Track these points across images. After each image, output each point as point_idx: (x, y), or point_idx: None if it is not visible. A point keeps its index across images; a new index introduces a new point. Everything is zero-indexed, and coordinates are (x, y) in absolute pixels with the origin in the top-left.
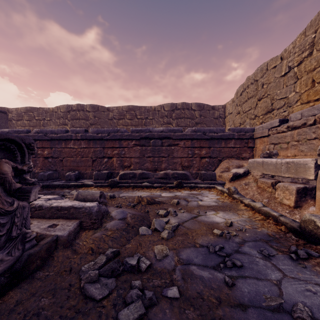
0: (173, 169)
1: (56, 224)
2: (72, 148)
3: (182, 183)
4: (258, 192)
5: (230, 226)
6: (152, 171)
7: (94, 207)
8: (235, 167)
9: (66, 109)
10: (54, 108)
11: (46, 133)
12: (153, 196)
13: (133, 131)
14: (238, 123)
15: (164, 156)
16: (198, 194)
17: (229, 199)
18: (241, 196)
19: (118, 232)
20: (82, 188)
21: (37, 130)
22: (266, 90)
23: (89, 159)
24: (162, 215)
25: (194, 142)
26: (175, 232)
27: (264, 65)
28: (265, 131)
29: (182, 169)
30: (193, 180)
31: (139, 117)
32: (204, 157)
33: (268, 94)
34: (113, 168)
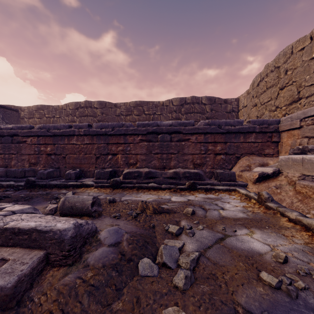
0: (184, 167)
1: (5, 259)
2: (75, 144)
3: (196, 184)
4: (299, 199)
5: (284, 262)
6: (160, 169)
7: (67, 231)
8: (258, 165)
9: (75, 106)
10: (63, 106)
11: (49, 128)
12: (161, 201)
13: (139, 125)
14: (254, 117)
15: (173, 152)
16: (216, 199)
17: (260, 208)
18: (279, 205)
19: (105, 273)
20: (81, 188)
21: (40, 125)
22: (291, 77)
23: (92, 156)
24: (173, 233)
25: (207, 137)
26: (195, 272)
27: (288, 49)
28: (296, 122)
29: (194, 167)
30: (208, 180)
31: (147, 113)
32: (219, 154)
33: (294, 81)
34: (117, 166)
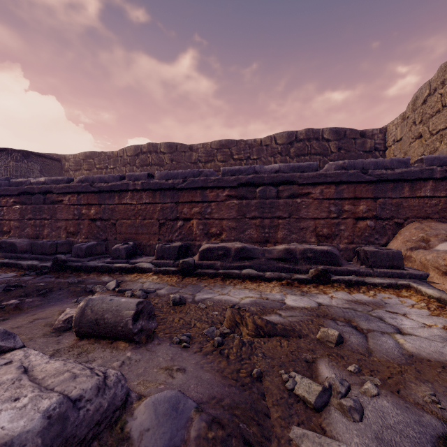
0: (300, 241)
1: None
2: (129, 204)
3: (328, 273)
4: None
5: None
6: (259, 244)
7: None
8: (446, 238)
9: (134, 151)
10: (119, 152)
11: (92, 181)
12: (266, 305)
13: (226, 173)
14: (417, 156)
15: (281, 216)
16: (375, 306)
17: None
18: None
19: None
20: (132, 274)
21: (81, 177)
22: None
23: (154, 222)
24: (307, 402)
25: (341, 189)
26: None
27: None
28: None
29: (318, 241)
30: (347, 264)
31: (237, 157)
32: (362, 218)
33: None
34: (191, 238)
